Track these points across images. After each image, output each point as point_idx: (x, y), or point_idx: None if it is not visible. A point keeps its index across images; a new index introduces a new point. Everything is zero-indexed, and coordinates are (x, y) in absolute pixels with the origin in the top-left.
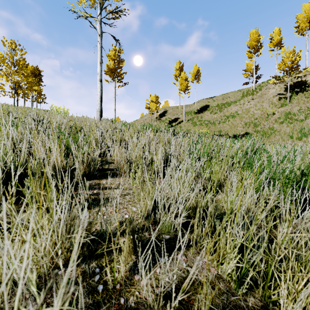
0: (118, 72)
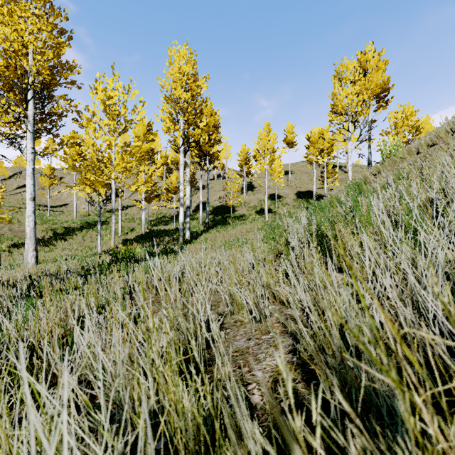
0: None
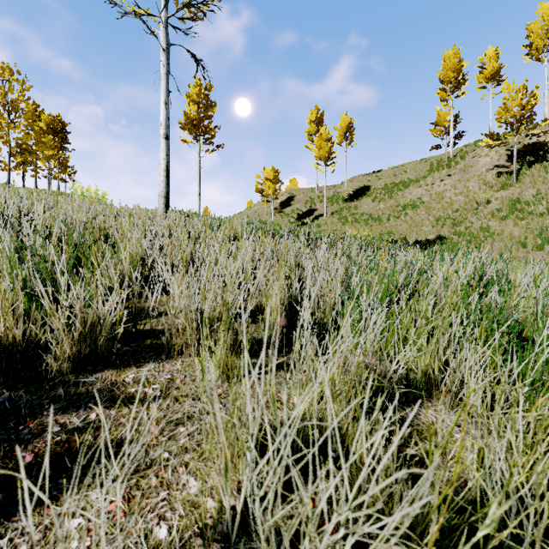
0: (206, 126)
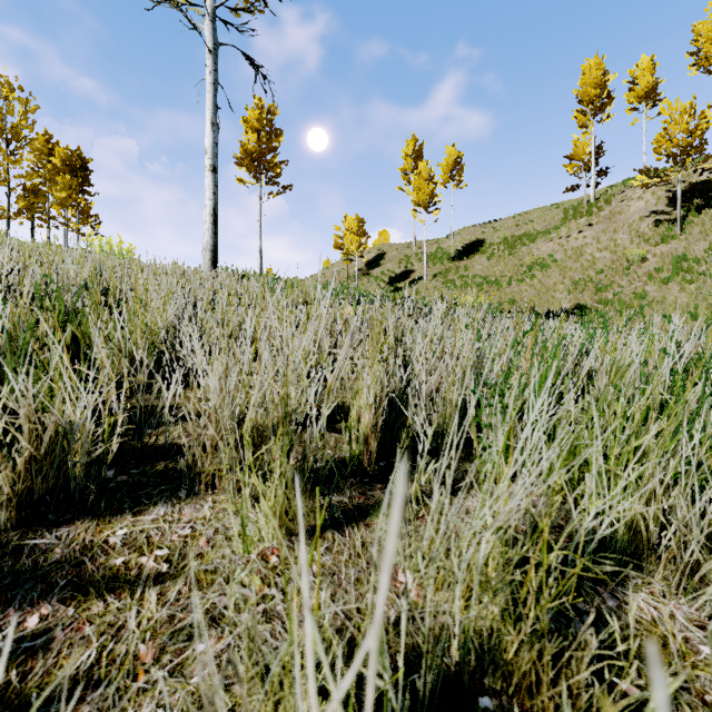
0: (269, 161)
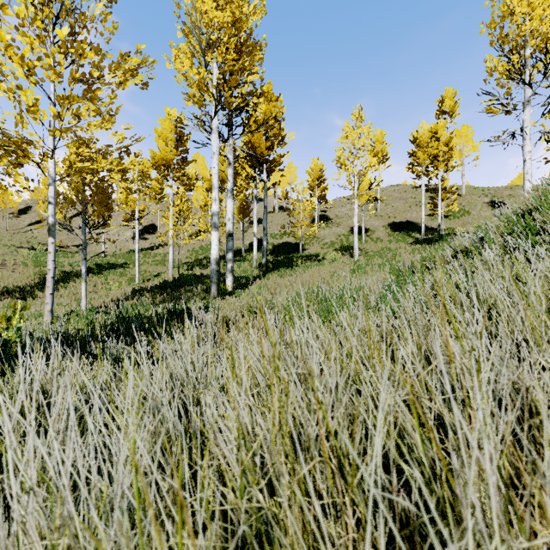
0: None
